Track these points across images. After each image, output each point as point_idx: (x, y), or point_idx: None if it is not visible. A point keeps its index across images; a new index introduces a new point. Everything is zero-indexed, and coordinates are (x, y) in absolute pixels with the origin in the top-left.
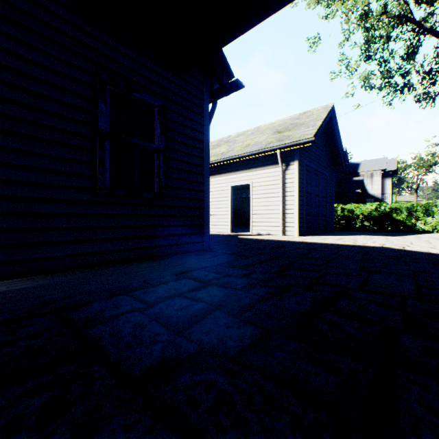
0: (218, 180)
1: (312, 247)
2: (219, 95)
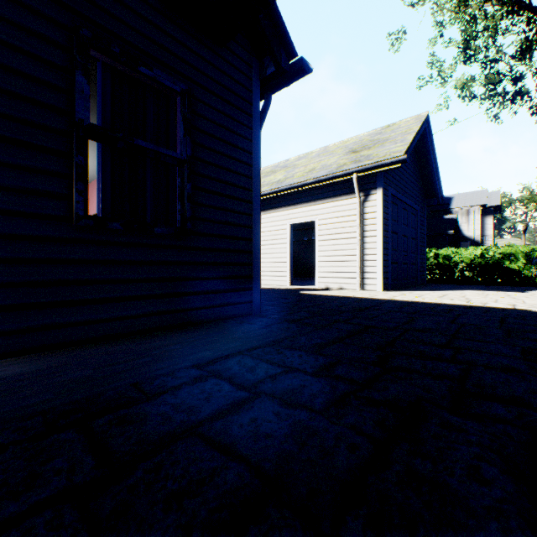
0: (273, 217)
1: (412, 310)
2: (275, 85)
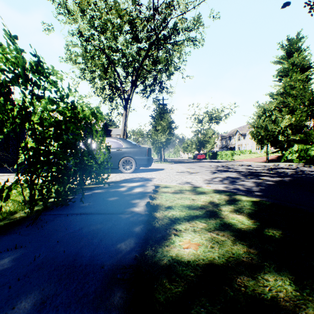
0: None
1: None
2: None
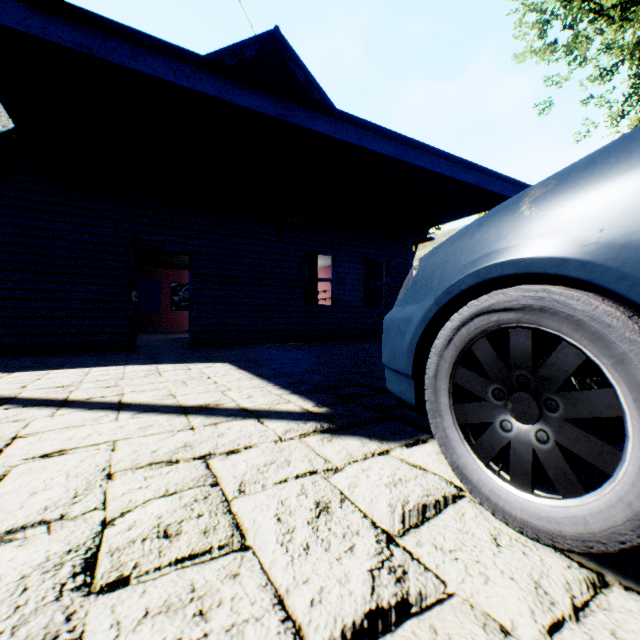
0: None
1: None
2: (419, 243)
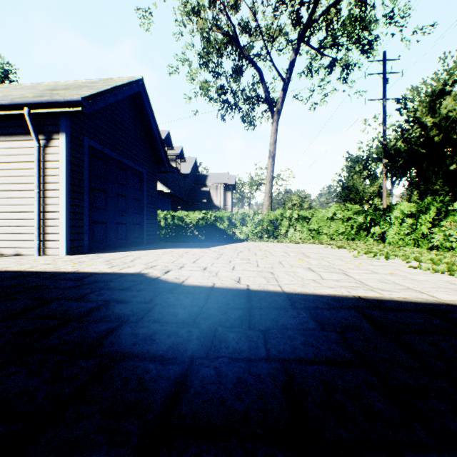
0: None
1: None
2: None
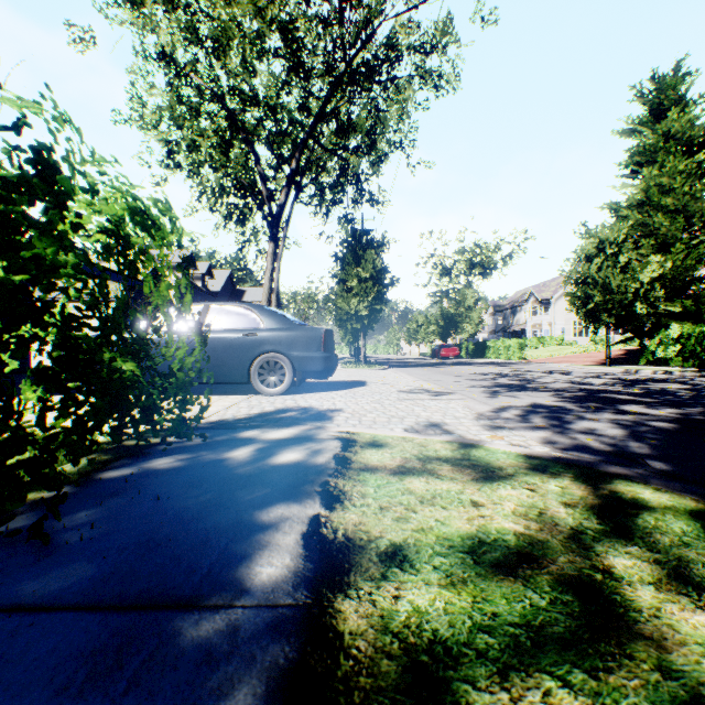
0: None
1: None
2: None
